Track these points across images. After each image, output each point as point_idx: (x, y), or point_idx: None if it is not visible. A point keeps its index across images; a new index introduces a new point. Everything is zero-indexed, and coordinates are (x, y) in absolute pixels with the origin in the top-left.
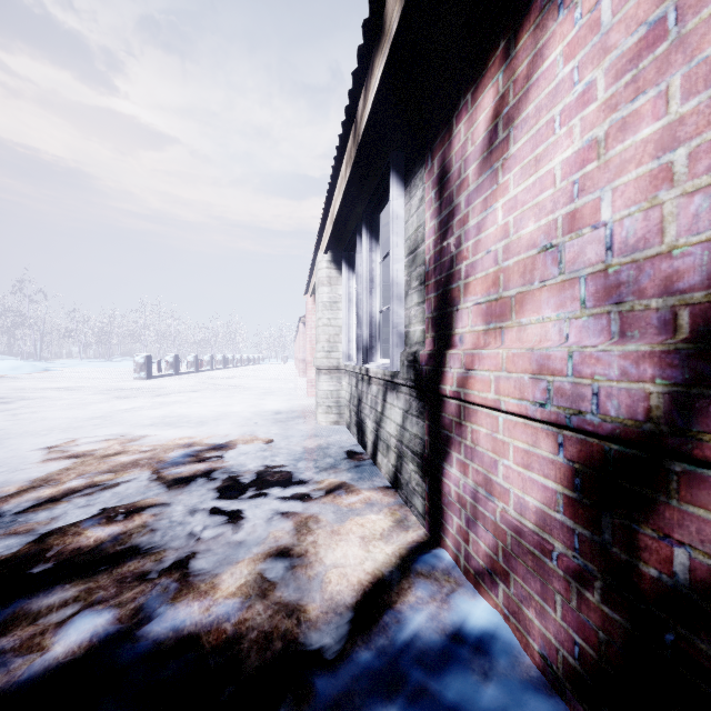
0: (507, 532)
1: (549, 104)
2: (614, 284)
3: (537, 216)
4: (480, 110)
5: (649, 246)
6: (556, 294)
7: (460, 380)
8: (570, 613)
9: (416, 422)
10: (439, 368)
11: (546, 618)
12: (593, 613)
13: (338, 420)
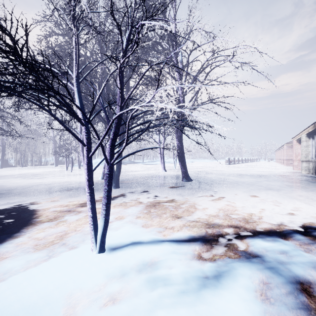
0: None
1: None
2: None
3: None
4: None
5: None
6: None
7: None
8: None
9: None
10: None
11: None
12: None
13: (308, 173)
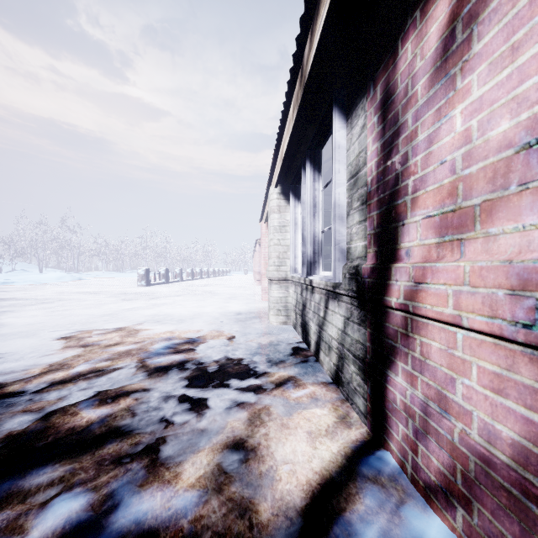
0: (469, 457)
1: None
2: None
3: (514, 111)
4: (431, 21)
5: None
6: None
7: (408, 293)
8: None
9: (357, 329)
10: (383, 280)
11: None
12: None
13: (286, 321)
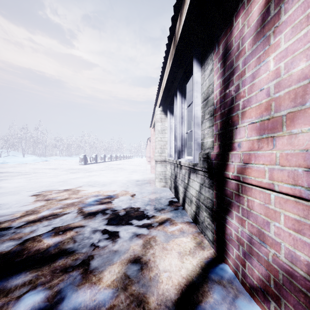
0: (278, 271)
1: None
2: None
3: (308, 56)
4: (254, 4)
5: None
6: None
7: (239, 169)
8: None
9: (207, 190)
10: (224, 162)
11: None
12: None
13: (165, 185)
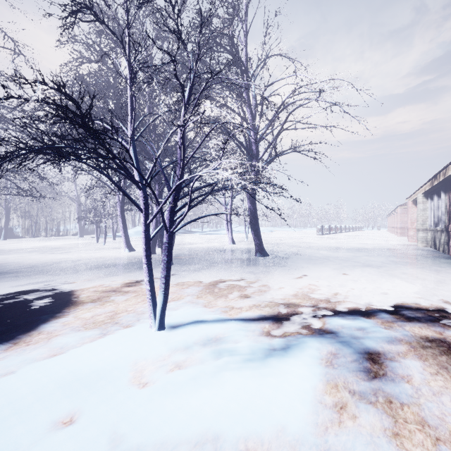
0: None
1: None
2: None
3: None
4: None
5: None
6: None
7: (450, 229)
8: None
9: (446, 237)
10: (448, 227)
11: None
12: None
13: (426, 245)
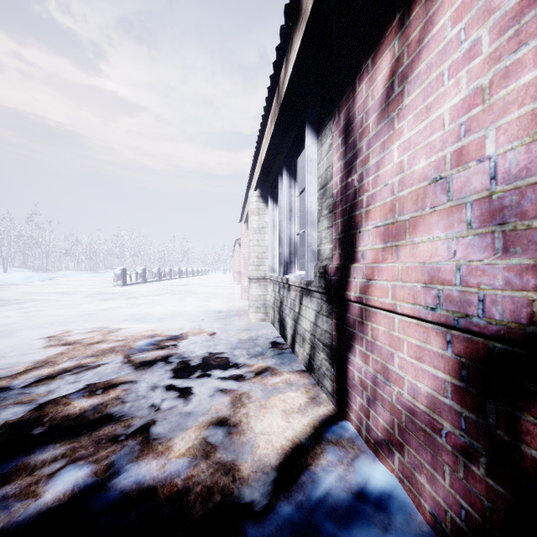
0: (402, 411)
1: (438, 62)
2: (498, 208)
3: (428, 154)
4: (379, 71)
5: (531, 174)
6: (444, 218)
7: (362, 288)
8: (457, 482)
9: (326, 321)
10: (345, 278)
11: (435, 484)
12: (479, 484)
13: (265, 318)
